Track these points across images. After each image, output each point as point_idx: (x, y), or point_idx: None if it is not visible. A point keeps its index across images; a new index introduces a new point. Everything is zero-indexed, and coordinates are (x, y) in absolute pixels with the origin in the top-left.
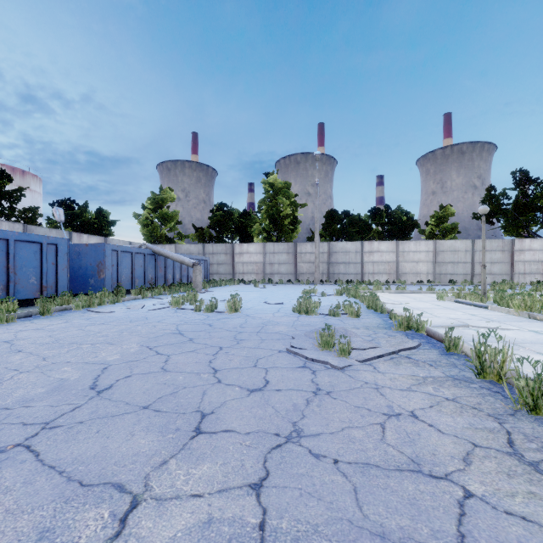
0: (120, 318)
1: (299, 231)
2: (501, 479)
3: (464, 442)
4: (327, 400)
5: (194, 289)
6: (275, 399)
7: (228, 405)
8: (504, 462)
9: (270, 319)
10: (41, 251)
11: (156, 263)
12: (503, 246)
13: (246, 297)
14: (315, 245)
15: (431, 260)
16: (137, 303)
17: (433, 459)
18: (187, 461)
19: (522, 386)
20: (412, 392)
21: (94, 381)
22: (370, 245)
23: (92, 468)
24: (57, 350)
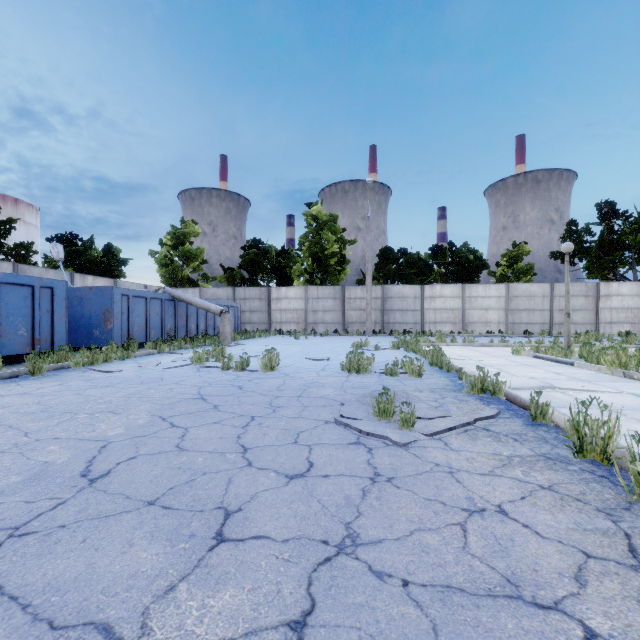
0: (128, 379)
1: (348, 272)
2: (630, 609)
3: (572, 551)
4: (388, 489)
5: (221, 343)
6: (321, 489)
7: (261, 499)
8: (630, 582)
9: (313, 379)
10: (33, 296)
11: (176, 310)
12: (587, 291)
13: (284, 351)
14: (366, 289)
15: (503, 307)
16: (151, 359)
17: (535, 578)
18: (202, 585)
19: (637, 470)
20: (497, 477)
21: (87, 465)
22: (431, 289)
23: (70, 599)
24: (44, 422)
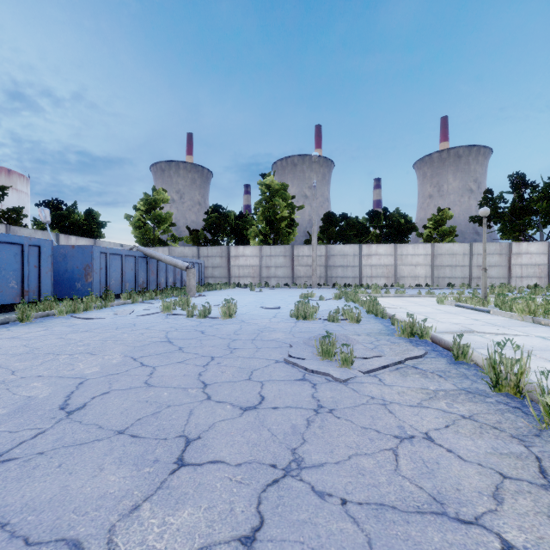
0: (105, 325)
1: (297, 233)
2: (541, 523)
3: (490, 472)
4: (330, 419)
5: (187, 294)
6: (271, 419)
7: (217, 428)
8: (541, 499)
9: (266, 325)
10: (23, 253)
11: (148, 266)
12: (501, 249)
13: (241, 301)
14: (312, 248)
15: (429, 264)
16: (126, 308)
17: (458, 496)
18: (163, 505)
19: (546, 402)
20: (424, 409)
21: (66, 399)
22: (368, 248)
23: (45, 518)
24: (29, 362)
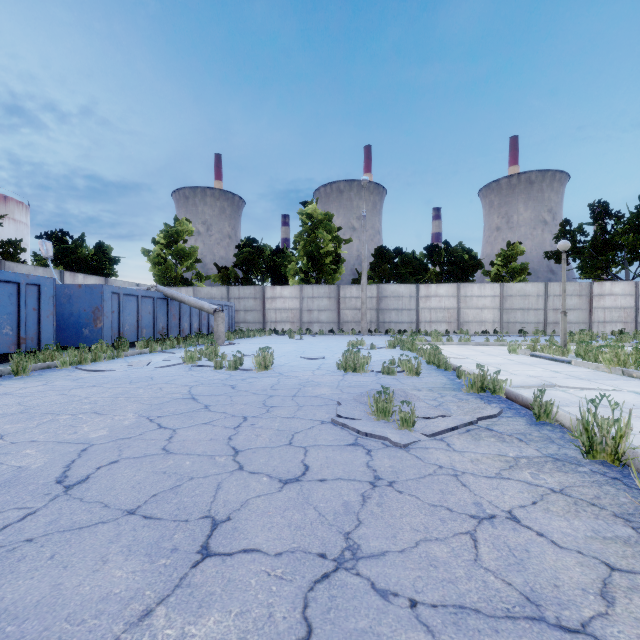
0: (117, 378)
1: (343, 271)
2: None
3: (594, 563)
4: (390, 494)
5: (214, 341)
6: (318, 494)
7: (252, 507)
8: None
9: (309, 378)
10: (19, 293)
11: (168, 309)
12: (580, 290)
13: (279, 350)
14: (362, 288)
15: (498, 307)
16: (142, 358)
17: (557, 595)
18: (183, 609)
19: None
20: (504, 480)
21: (64, 470)
22: (426, 289)
23: (28, 629)
24: (23, 424)
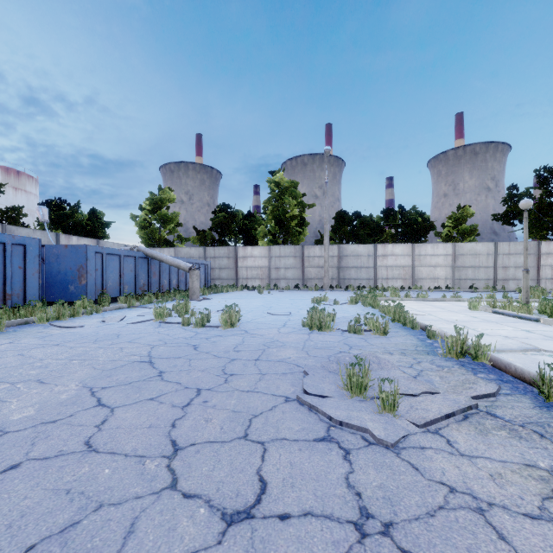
0: (84, 336)
1: (307, 233)
2: None
3: None
4: None
5: (185, 298)
6: None
7: None
8: None
9: (274, 337)
10: (5, 253)
11: (149, 267)
12: (529, 249)
13: (248, 306)
14: (324, 248)
15: (450, 265)
16: (118, 313)
17: None
18: None
19: None
20: None
21: None
22: (383, 248)
23: None
24: None
